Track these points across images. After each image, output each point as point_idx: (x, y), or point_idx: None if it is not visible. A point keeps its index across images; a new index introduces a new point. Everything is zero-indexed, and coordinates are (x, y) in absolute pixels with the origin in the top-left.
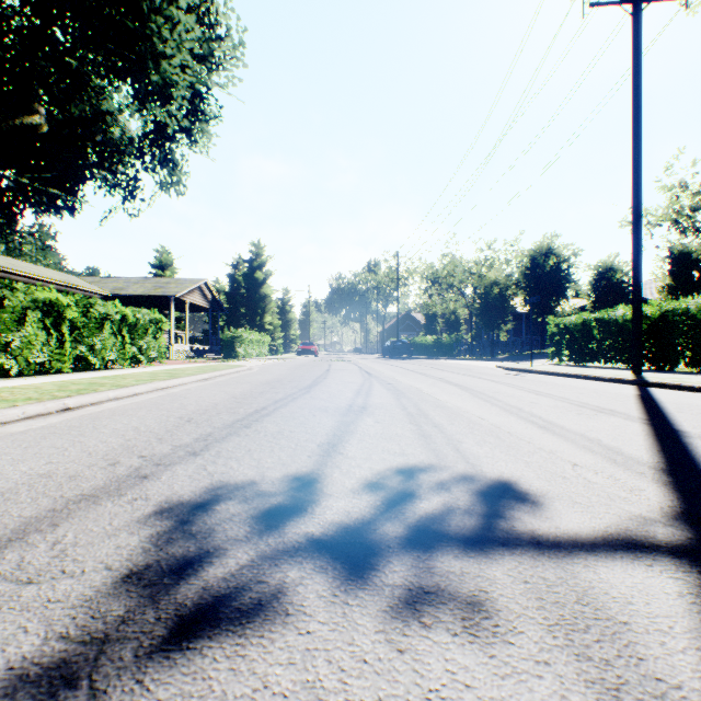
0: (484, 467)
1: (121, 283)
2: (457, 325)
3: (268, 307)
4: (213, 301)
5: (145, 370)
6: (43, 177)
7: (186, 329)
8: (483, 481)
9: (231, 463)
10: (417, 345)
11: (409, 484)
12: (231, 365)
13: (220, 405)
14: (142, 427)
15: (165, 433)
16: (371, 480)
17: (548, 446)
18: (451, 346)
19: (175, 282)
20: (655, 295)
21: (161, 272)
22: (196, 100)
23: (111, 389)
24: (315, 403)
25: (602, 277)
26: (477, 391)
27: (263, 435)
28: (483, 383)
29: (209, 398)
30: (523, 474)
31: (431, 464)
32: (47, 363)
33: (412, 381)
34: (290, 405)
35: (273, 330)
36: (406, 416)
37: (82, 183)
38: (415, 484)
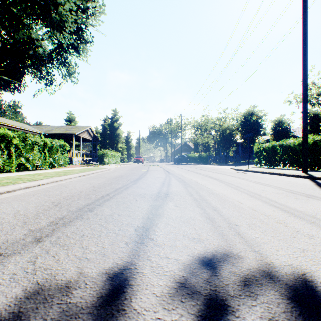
0: (272, 258)
1: (49, 128)
2: (208, 148)
3: (120, 140)
4: (93, 137)
5: (54, 170)
6: (1, 71)
7: (81, 150)
8: (284, 282)
9: (60, 254)
10: (190, 158)
11: (216, 289)
12: (100, 167)
13: (82, 192)
14: (22, 211)
15: (33, 216)
16: (179, 281)
17: (303, 230)
18: (206, 158)
19: (75, 127)
20: (300, 134)
21: (69, 123)
22: (79, 31)
23: (24, 182)
24: (139, 191)
25: (277, 126)
26: (227, 182)
27: (99, 218)
28: (228, 177)
29: (79, 187)
30: (313, 270)
31: (226, 255)
32: (1, 166)
33: (191, 176)
34: (124, 192)
35: (122, 150)
36: (194, 201)
37: (24, 76)
38: (222, 289)
